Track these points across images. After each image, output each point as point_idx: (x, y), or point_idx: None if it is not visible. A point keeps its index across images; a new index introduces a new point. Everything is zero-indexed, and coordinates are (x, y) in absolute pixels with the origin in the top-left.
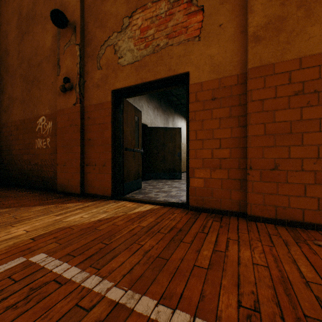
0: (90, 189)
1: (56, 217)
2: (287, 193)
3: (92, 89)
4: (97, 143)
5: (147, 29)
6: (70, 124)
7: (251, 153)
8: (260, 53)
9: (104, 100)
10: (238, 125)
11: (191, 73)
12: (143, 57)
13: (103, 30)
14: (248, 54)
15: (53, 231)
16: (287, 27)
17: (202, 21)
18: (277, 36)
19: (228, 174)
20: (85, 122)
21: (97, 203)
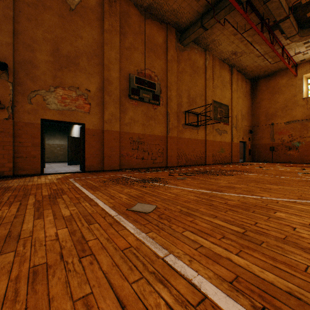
0: (21, 172)
1: (41, 179)
2: (113, 163)
3: (24, 113)
4: (28, 145)
5: (66, 99)
6: (1, 131)
7: (105, 153)
8: (107, 126)
9: (35, 122)
10: (101, 144)
11: (86, 124)
12: (64, 110)
13: (34, 84)
14: (104, 125)
15: (57, 179)
16: (113, 122)
17: (90, 108)
18: (111, 124)
19: (98, 159)
20: (15, 131)
21: (39, 176)
